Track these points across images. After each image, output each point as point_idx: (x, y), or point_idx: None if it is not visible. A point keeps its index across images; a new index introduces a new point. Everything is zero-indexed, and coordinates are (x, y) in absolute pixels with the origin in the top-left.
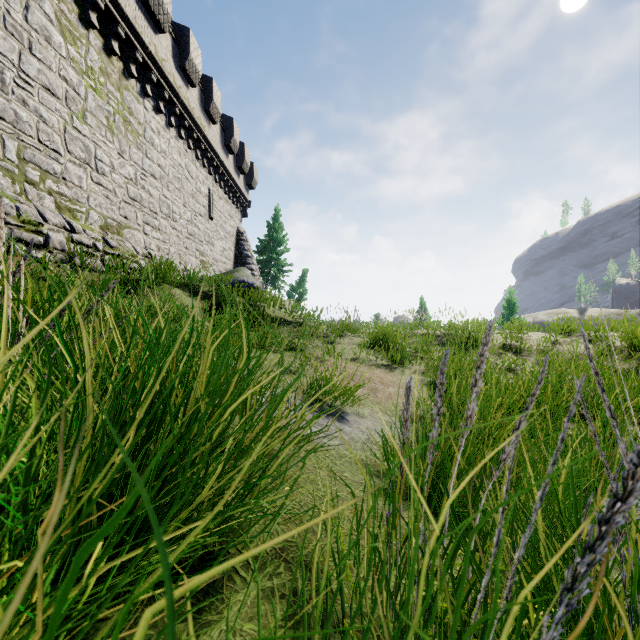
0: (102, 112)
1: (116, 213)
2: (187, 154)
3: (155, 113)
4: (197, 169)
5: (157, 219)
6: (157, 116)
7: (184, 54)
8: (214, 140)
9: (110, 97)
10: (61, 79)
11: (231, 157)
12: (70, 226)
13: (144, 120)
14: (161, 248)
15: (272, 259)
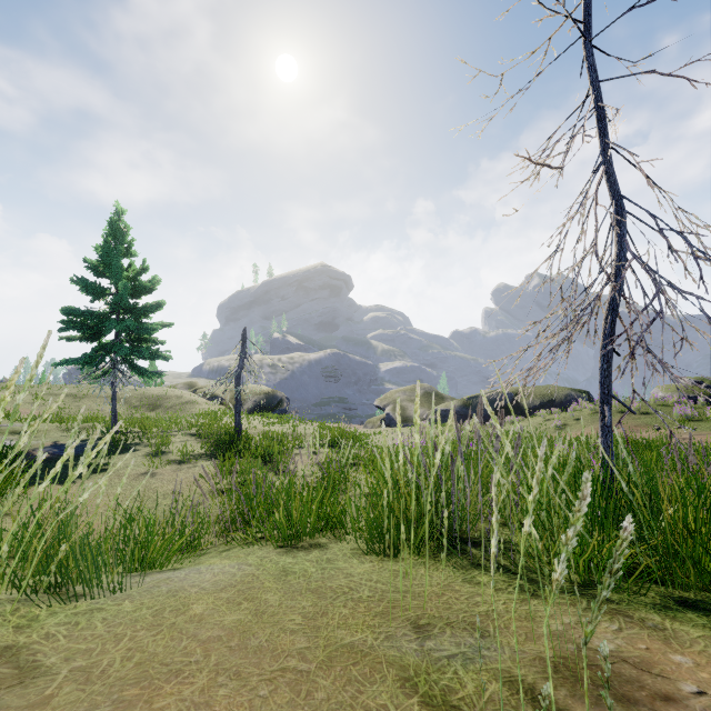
0: None
1: None
2: None
3: None
4: None
5: None
6: None
7: None
8: None
9: None
10: None
11: None
12: None
13: None
14: None
15: None
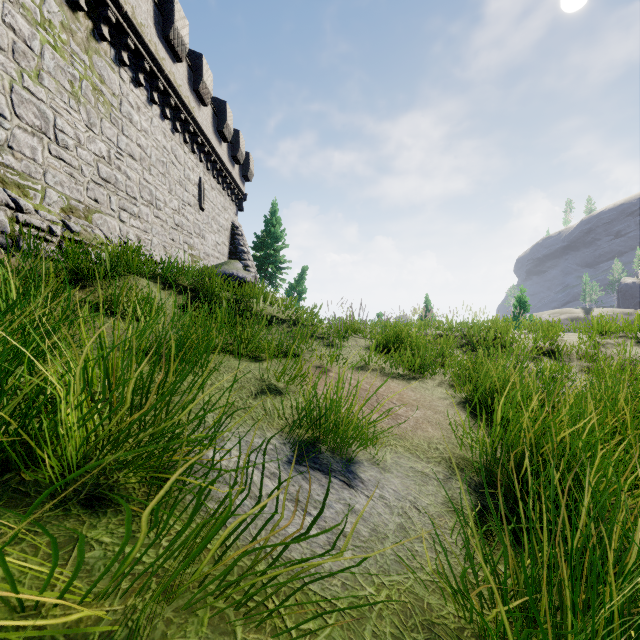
0: (64, 75)
1: (83, 194)
2: (173, 136)
3: (134, 86)
4: (185, 154)
5: (136, 205)
6: (136, 89)
7: (168, 22)
8: (205, 124)
9: (75, 59)
10: (6, 27)
11: (225, 145)
12: (16, 204)
13: (120, 92)
14: (141, 238)
15: (270, 255)
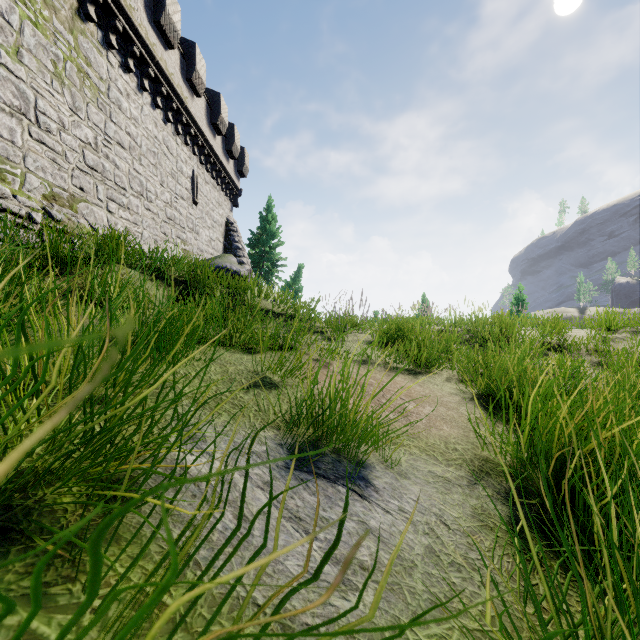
0: (46, 54)
1: (67, 182)
2: (165, 127)
3: (123, 71)
4: (178, 146)
5: (126, 196)
6: (126, 75)
7: (159, 6)
8: (198, 115)
9: (58, 38)
10: None
11: (219, 138)
12: None
13: (108, 76)
14: (131, 231)
15: (265, 253)
